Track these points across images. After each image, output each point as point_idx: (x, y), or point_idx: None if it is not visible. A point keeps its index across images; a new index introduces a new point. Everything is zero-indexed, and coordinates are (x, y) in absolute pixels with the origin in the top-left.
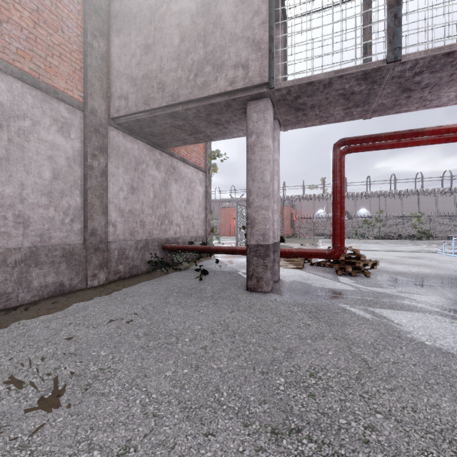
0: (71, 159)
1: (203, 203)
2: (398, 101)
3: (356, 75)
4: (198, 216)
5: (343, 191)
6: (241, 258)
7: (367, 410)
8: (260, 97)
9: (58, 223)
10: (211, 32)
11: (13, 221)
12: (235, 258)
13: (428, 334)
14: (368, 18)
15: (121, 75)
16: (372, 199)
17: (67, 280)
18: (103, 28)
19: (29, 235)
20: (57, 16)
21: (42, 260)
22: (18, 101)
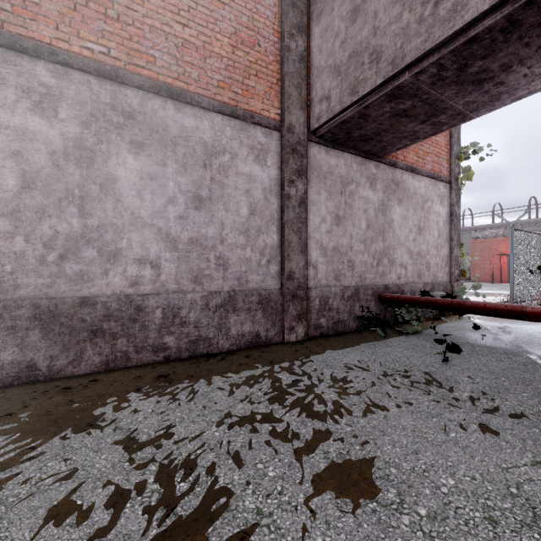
0: (267, 190)
1: (445, 231)
2: None
3: None
4: (436, 252)
5: None
6: (528, 325)
7: None
8: None
9: (254, 264)
10: None
11: (215, 263)
12: (513, 322)
13: None
14: None
15: (321, 71)
16: None
17: (263, 330)
18: (301, 21)
19: (228, 278)
20: (253, 31)
21: (239, 306)
22: (218, 136)
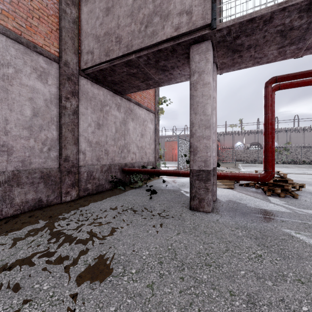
0: (48, 101)
1: (153, 136)
2: None
3: (300, 5)
4: (149, 147)
5: (274, 123)
6: (182, 179)
7: None
8: (202, 40)
9: (37, 151)
10: None
11: None
12: (178, 178)
13: None
14: None
15: (88, 35)
16: (279, 134)
17: (45, 196)
18: None
19: (12, 161)
20: None
21: (23, 181)
22: (2, 52)
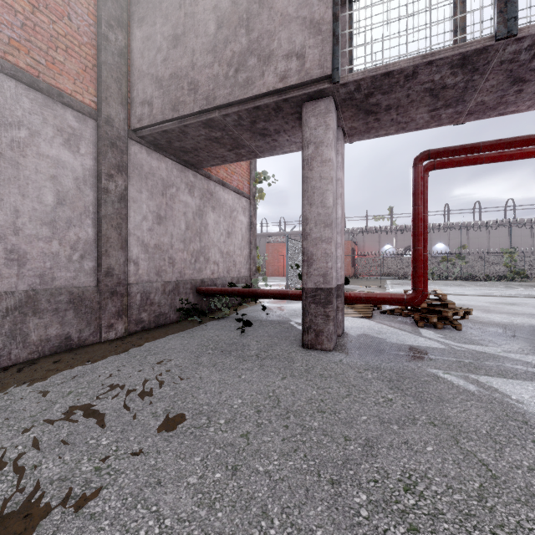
0: (80, 180)
1: (246, 236)
2: (504, 97)
3: (451, 60)
4: (240, 252)
5: (427, 219)
6: (293, 304)
7: None
8: (320, 96)
9: (63, 260)
10: (255, 14)
11: (5, 258)
12: (286, 303)
13: None
14: None
15: (143, 75)
16: (451, 232)
17: (75, 332)
18: (121, 16)
19: (26, 275)
20: None
21: (42, 307)
22: (11, 104)
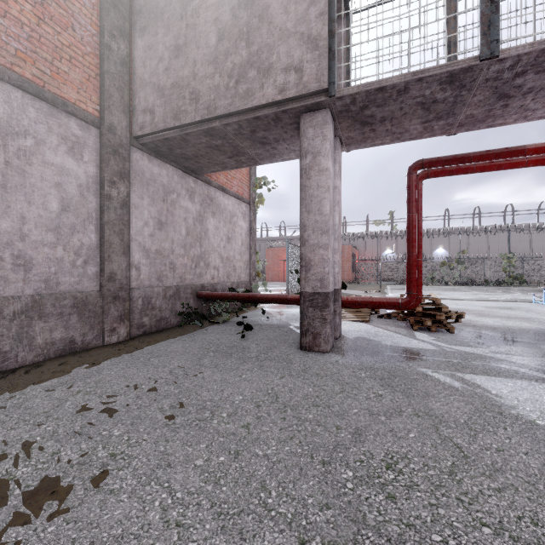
0: (83, 187)
1: (246, 241)
2: (491, 111)
3: (440, 77)
4: (240, 258)
5: (421, 226)
6: (293, 309)
7: (469, 521)
8: (318, 108)
9: (67, 265)
10: (255, 28)
11: (12, 263)
12: (286, 308)
13: (539, 410)
14: (452, 9)
15: (145, 84)
16: (451, 237)
17: (79, 335)
18: (123, 26)
19: (32, 280)
20: (66, 11)
21: (48, 311)
22: (17, 114)
